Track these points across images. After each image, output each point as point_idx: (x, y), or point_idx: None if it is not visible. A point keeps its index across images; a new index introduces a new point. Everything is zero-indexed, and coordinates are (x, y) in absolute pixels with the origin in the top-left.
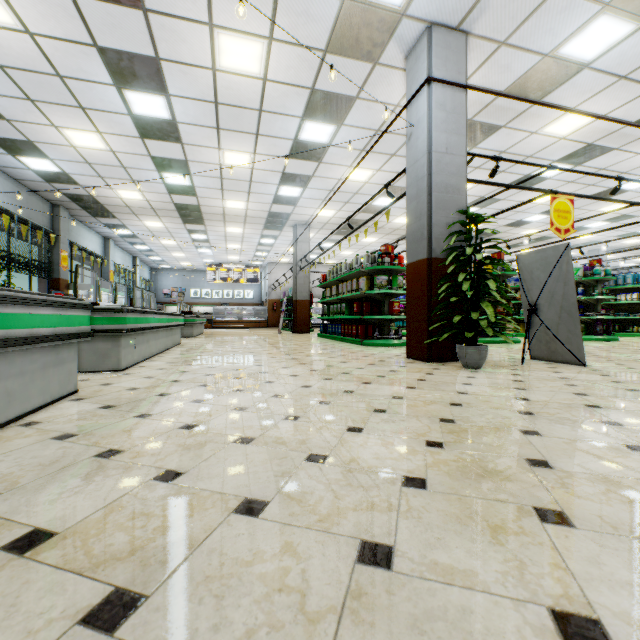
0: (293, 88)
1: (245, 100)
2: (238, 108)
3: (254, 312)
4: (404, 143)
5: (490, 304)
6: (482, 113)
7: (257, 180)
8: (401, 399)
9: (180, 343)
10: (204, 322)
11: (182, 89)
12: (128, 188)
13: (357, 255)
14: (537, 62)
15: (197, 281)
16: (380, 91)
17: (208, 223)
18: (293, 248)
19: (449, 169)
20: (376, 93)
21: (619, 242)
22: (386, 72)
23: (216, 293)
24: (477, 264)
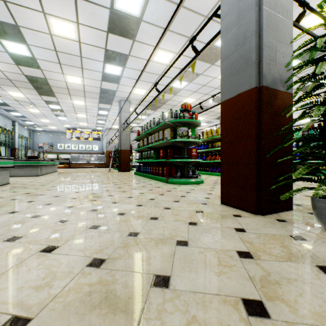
0: None
1: None
2: None
3: (97, 158)
4: (199, 25)
5: None
6: None
7: (86, 56)
8: None
9: (8, 183)
10: (56, 164)
11: None
12: None
13: (163, 112)
14: None
15: (62, 139)
16: None
17: (58, 96)
18: (119, 116)
19: None
20: None
21: (298, 121)
22: None
23: (74, 146)
24: None
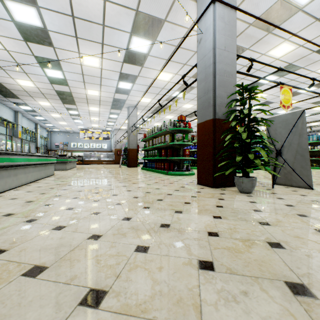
0: (124, 9)
1: (92, 16)
2: (88, 22)
3: (107, 155)
4: (191, 56)
5: (262, 148)
6: (237, 38)
7: (105, 77)
8: (218, 237)
9: (54, 174)
10: (76, 161)
11: (47, 2)
12: (23, 78)
13: (164, 122)
14: (274, 3)
15: (75, 138)
16: (179, 16)
17: (78, 104)
18: (128, 120)
19: (226, 61)
20: (177, 18)
21: None
22: (184, 1)
23: (86, 145)
24: (249, 121)
